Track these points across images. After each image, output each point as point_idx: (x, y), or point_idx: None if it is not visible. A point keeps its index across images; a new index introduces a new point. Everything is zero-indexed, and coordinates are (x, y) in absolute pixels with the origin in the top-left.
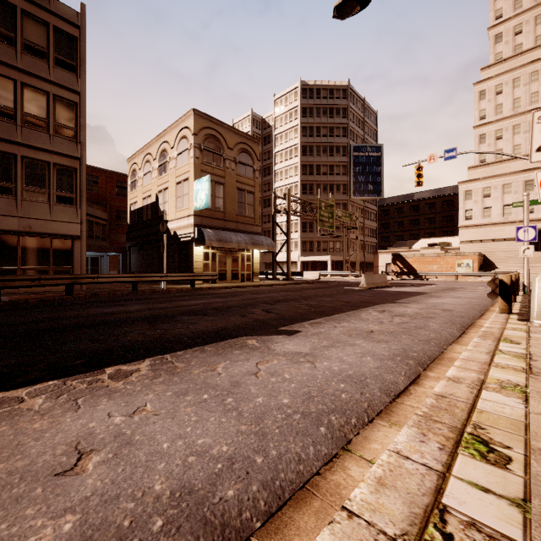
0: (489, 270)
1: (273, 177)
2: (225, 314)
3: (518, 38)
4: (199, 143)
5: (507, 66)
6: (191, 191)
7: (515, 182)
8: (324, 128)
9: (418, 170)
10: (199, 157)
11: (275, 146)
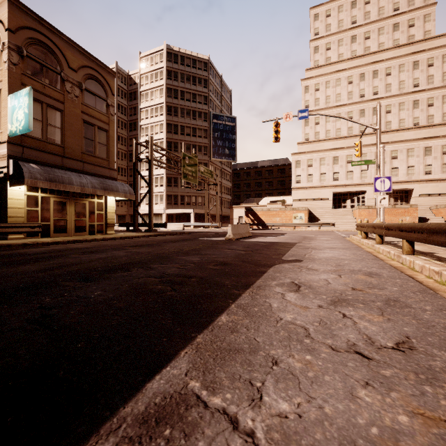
0: (314, 222)
1: (139, 132)
2: None
3: (328, 53)
4: (17, 44)
5: (322, 71)
6: (4, 109)
7: (327, 157)
8: (187, 93)
9: (276, 126)
10: (19, 65)
11: (141, 102)
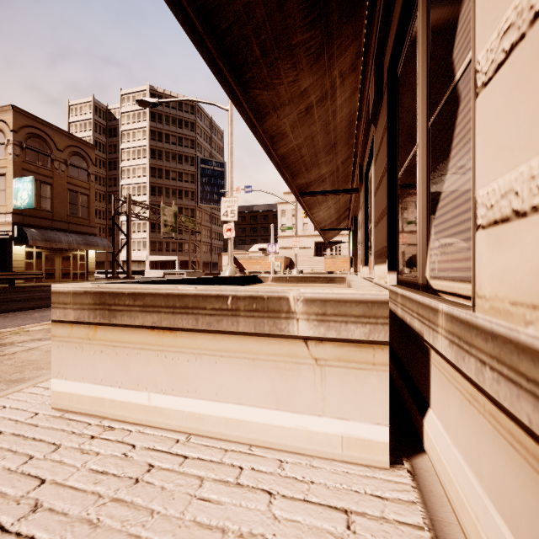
0: (291, 269)
1: (119, 174)
2: (45, 300)
3: None
4: (19, 140)
5: None
6: (9, 188)
7: None
8: (173, 136)
9: None
10: (20, 155)
11: (122, 142)
